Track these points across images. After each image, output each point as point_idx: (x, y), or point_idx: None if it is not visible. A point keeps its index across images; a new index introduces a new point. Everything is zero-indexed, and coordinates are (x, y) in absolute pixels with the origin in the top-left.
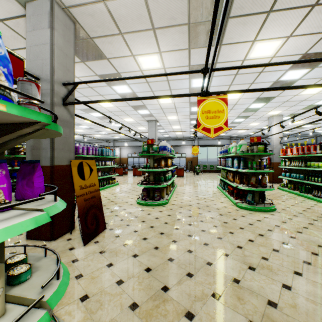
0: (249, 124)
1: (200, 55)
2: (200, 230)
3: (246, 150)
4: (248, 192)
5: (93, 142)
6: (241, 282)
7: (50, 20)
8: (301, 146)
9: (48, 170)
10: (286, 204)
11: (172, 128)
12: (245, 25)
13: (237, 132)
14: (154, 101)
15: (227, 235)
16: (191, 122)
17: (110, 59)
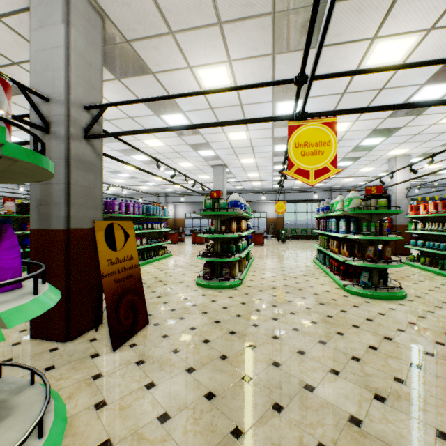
0: (359, 169)
1: (290, 64)
2: (292, 329)
3: (359, 206)
4: (363, 269)
5: (137, 197)
6: (365, 424)
7: (64, 12)
8: (442, 201)
9: (62, 236)
10: (420, 287)
11: (248, 176)
12: (362, 12)
13: (340, 181)
14: (222, 137)
15: (333, 338)
16: (275, 167)
17: (157, 74)
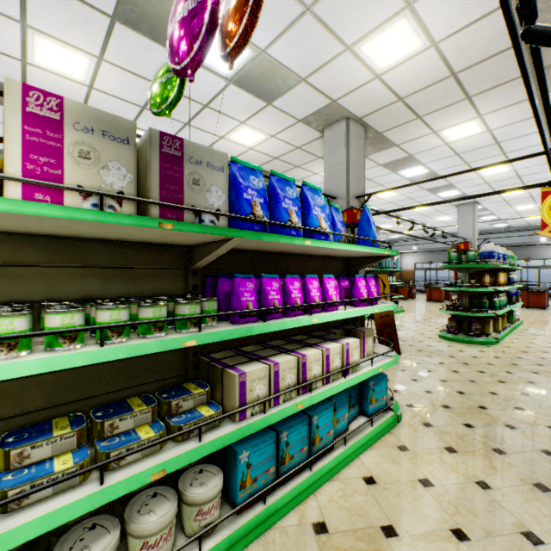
0: None
1: None
2: None
3: None
4: None
5: None
6: None
7: (345, 140)
8: None
9: None
10: None
11: (515, 209)
12: None
13: None
14: (470, 176)
15: None
16: None
17: (400, 145)
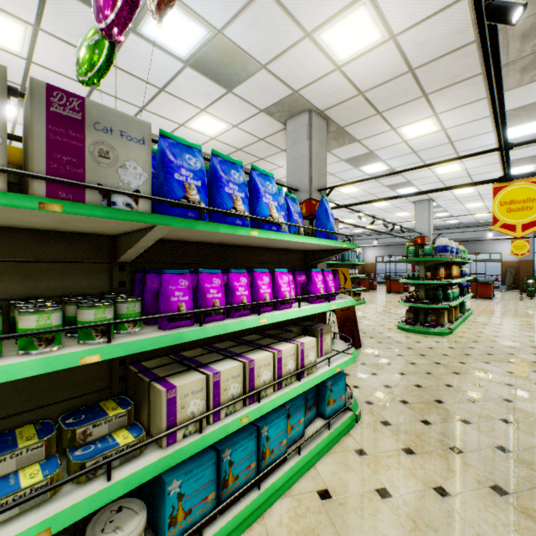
0: None
1: (513, 97)
2: (505, 371)
3: None
4: None
5: None
6: None
7: (308, 132)
8: None
9: None
10: None
11: (465, 207)
12: None
13: None
14: (426, 174)
15: None
16: None
17: (361, 140)
